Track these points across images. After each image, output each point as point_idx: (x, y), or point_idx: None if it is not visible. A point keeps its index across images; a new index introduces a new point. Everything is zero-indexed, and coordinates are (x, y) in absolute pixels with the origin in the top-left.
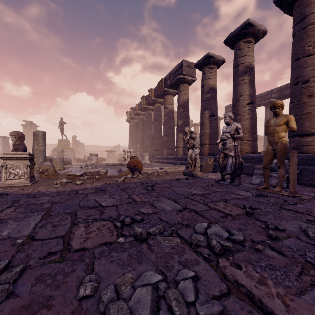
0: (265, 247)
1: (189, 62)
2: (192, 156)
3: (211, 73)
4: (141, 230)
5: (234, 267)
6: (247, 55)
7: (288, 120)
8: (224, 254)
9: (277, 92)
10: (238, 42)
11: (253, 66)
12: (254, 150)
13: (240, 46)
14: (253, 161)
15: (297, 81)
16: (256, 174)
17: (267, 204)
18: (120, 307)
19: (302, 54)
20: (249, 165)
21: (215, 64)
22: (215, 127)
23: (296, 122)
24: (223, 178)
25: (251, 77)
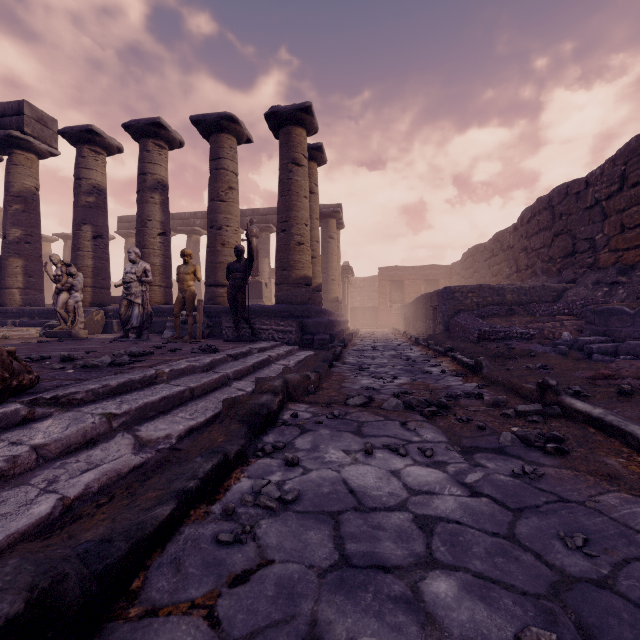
0: (167, 353)
1: (41, 112)
2: (70, 305)
3: (97, 161)
4: (68, 353)
5: (148, 357)
6: (159, 164)
7: (196, 270)
8: (141, 356)
9: (203, 218)
10: (146, 139)
11: (167, 183)
12: (168, 300)
13: (149, 146)
14: (166, 315)
15: (213, 225)
16: (169, 328)
17: (174, 345)
18: (94, 361)
19: (217, 198)
20: (161, 320)
21: (105, 148)
22: (106, 259)
23: (212, 271)
24: (127, 334)
25: (164, 198)
